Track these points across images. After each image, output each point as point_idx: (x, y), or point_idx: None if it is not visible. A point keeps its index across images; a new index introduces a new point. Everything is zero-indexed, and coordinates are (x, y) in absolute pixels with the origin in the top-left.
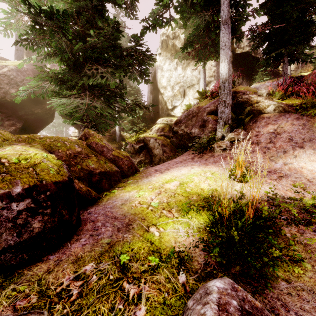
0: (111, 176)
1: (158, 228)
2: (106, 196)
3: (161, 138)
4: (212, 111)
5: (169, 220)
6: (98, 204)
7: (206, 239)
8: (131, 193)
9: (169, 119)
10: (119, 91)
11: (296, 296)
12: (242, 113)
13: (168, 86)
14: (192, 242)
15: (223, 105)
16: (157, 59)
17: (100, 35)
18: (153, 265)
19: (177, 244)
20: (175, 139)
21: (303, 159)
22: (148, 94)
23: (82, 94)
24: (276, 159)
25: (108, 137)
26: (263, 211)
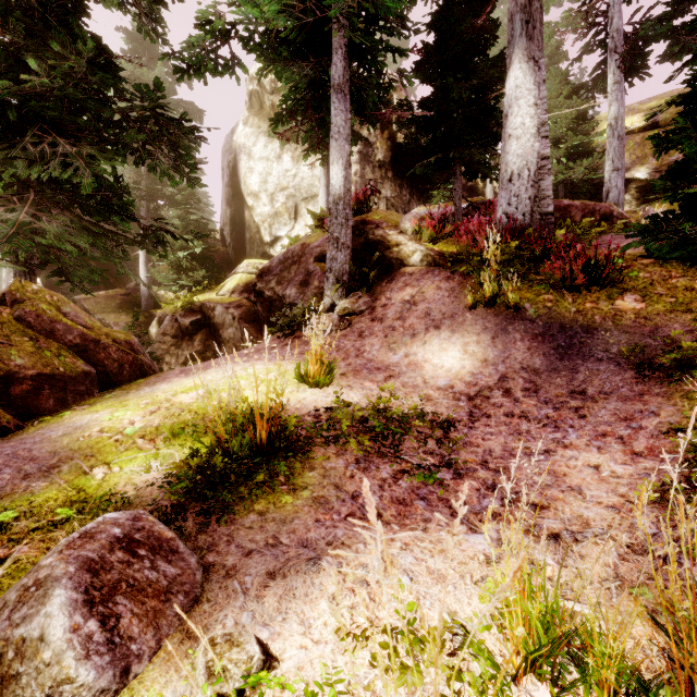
0: (67, 382)
1: (111, 468)
2: (41, 423)
3: (240, 303)
4: (323, 256)
5: (140, 453)
6: (10, 438)
7: (176, 473)
8: (97, 415)
9: (262, 264)
10: (117, 199)
11: (256, 528)
12: (368, 264)
13: (262, 193)
14: (156, 482)
15: (335, 246)
16: (240, 131)
17: (60, 70)
18: (58, 519)
19: (126, 487)
20: (260, 309)
21: (433, 348)
22: (222, 204)
23: (15, 197)
24: (398, 348)
25: (121, 298)
26: (290, 425)
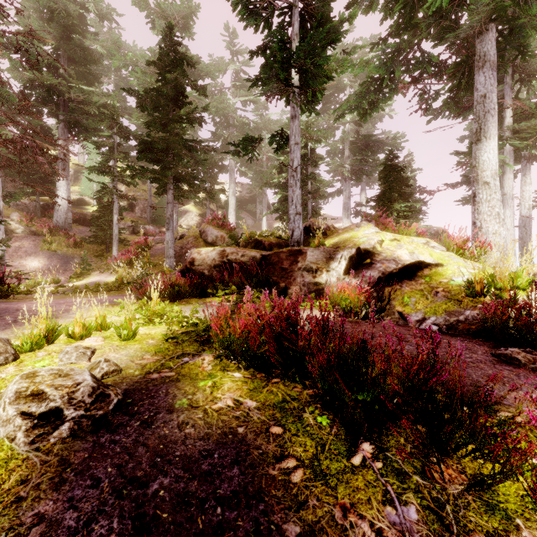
0: None
1: None
2: None
3: None
4: None
5: None
6: None
7: None
8: None
9: None
10: None
11: None
12: None
13: None
14: None
15: None
16: None
17: None
18: None
19: None
20: None
21: (29, 261)
22: None
23: None
24: (16, 261)
25: None
26: None
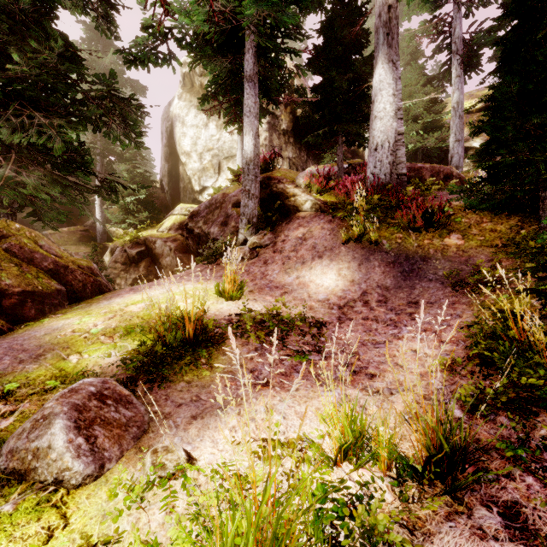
0: (45, 297)
1: (82, 355)
2: (26, 327)
3: (175, 238)
4: (239, 203)
5: (102, 345)
6: (5, 336)
7: (129, 357)
8: (69, 320)
9: (193, 208)
10: (80, 158)
11: (185, 391)
12: (272, 209)
13: (193, 153)
14: (115, 364)
15: (247, 196)
16: (176, 104)
17: (36, 61)
18: (48, 387)
19: (94, 367)
20: (191, 242)
21: (316, 272)
22: (161, 160)
23: (0, 156)
24: (292, 272)
25: (81, 233)
26: (209, 325)
